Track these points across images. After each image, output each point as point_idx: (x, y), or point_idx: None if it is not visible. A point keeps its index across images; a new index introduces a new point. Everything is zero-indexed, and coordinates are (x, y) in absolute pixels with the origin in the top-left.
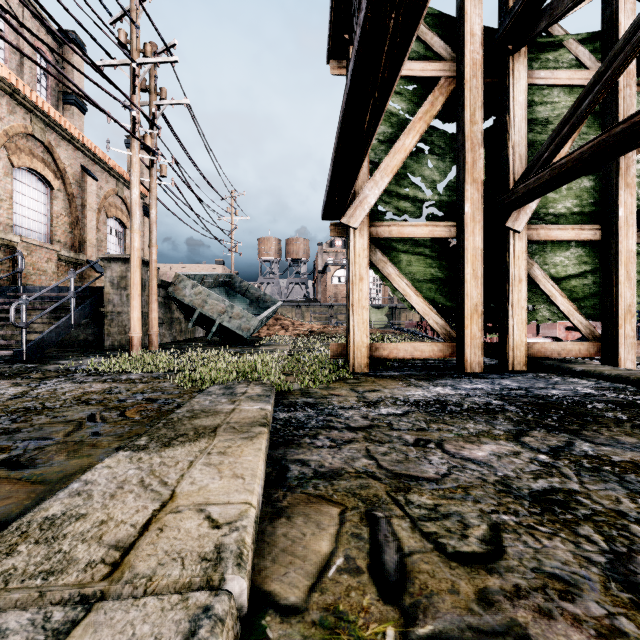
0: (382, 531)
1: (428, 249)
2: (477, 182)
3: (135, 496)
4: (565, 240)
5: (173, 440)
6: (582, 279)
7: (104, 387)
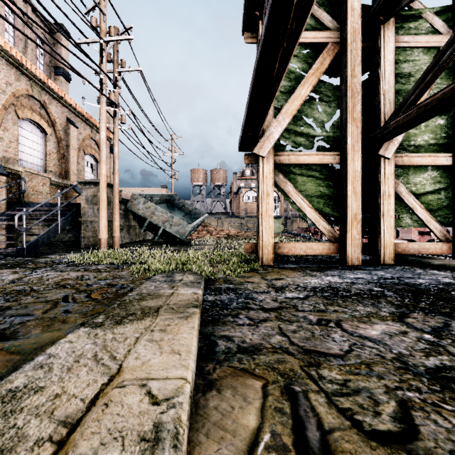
0: (302, 406)
1: (318, 172)
2: (356, 121)
3: (88, 370)
4: (424, 165)
5: (124, 318)
6: (436, 195)
7: (78, 275)
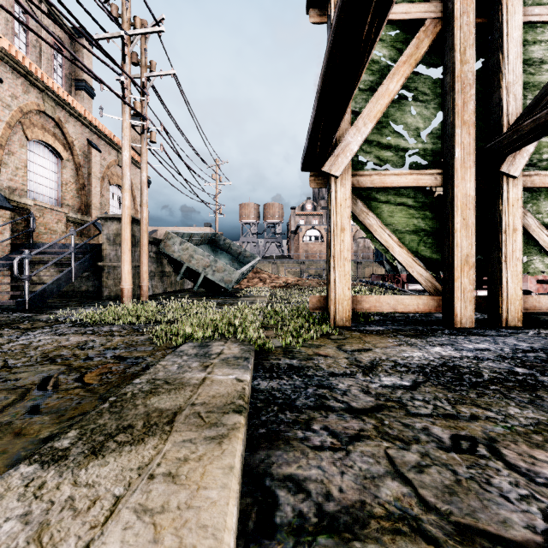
0: None
1: (411, 199)
2: (468, 125)
3: None
4: None
5: (109, 439)
6: None
7: (80, 340)
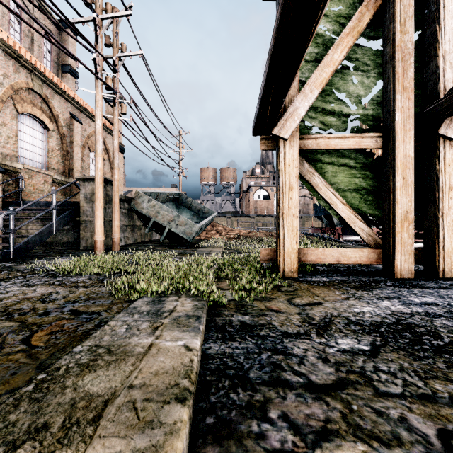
0: None
1: (352, 160)
2: (407, 91)
3: None
4: None
5: None
6: None
7: (45, 292)
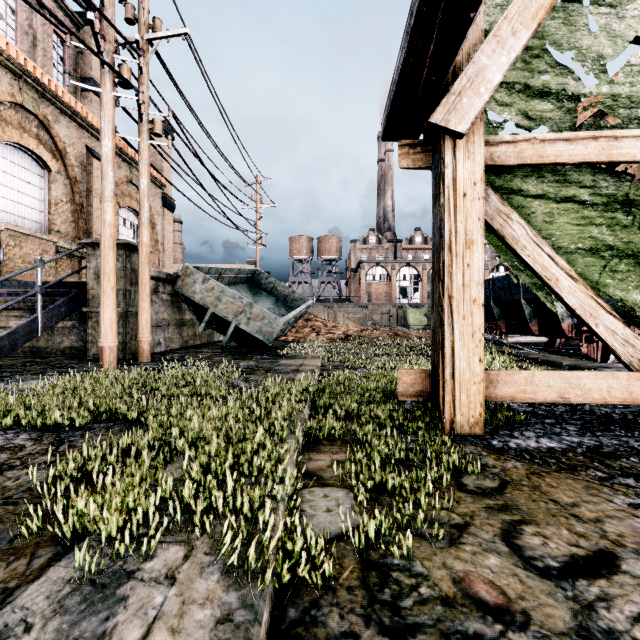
0: None
1: (587, 190)
2: None
3: None
4: None
5: None
6: None
7: None
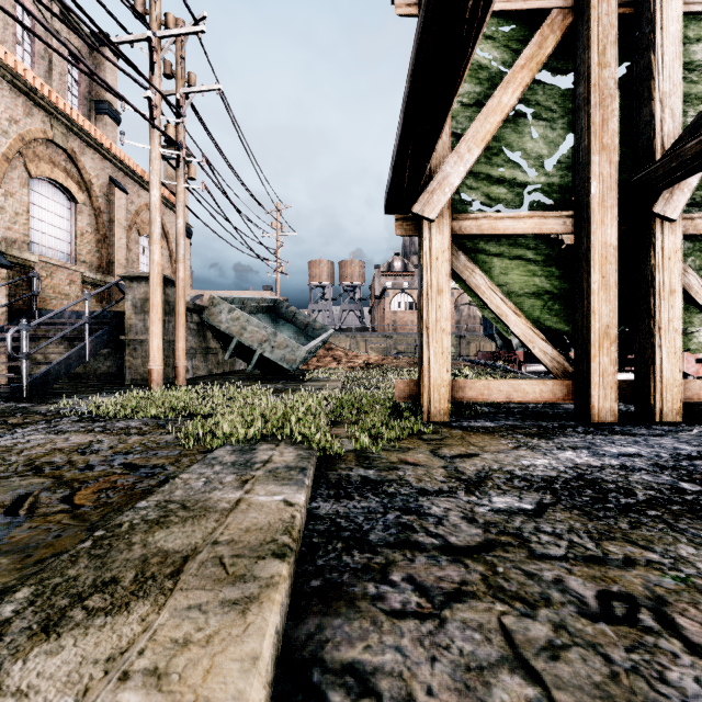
0: None
1: (531, 251)
2: (608, 150)
3: None
4: None
5: (75, 605)
6: None
7: (83, 441)
